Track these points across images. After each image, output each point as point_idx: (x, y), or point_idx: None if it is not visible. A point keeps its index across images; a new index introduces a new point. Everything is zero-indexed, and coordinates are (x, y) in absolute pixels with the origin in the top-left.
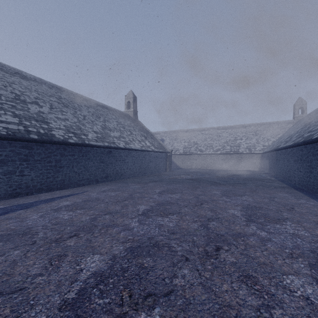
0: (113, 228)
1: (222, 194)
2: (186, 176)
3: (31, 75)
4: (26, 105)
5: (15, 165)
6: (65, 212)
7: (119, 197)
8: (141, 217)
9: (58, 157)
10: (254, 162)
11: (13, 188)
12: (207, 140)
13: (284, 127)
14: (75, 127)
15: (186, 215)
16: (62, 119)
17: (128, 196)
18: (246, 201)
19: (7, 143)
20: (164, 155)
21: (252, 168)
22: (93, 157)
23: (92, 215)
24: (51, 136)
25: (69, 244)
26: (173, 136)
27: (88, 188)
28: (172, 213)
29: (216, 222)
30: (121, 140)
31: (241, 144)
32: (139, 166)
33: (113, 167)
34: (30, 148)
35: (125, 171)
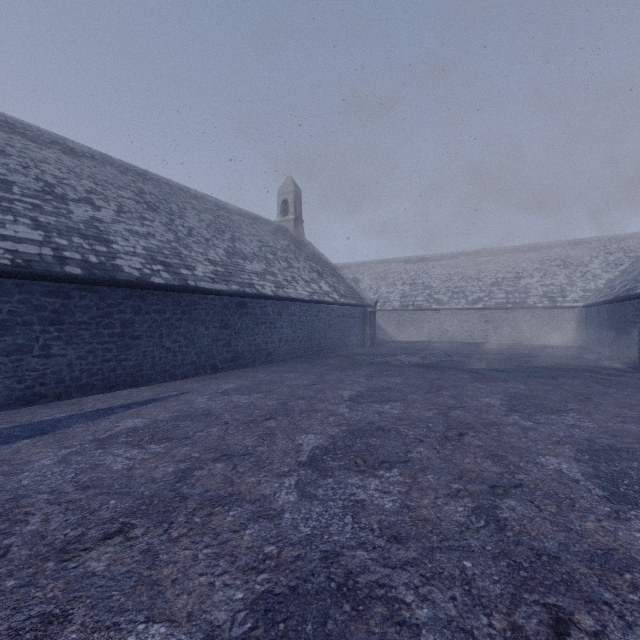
0: (226, 510)
1: (508, 407)
2: (409, 357)
3: (84, 147)
4: (65, 205)
5: (30, 334)
6: (123, 449)
7: (258, 409)
8: (306, 474)
9: (128, 315)
10: (562, 328)
11: (27, 383)
12: (454, 280)
13: (634, 248)
14: (169, 252)
15: (427, 472)
16: (141, 235)
17: (278, 407)
18: (580, 429)
19: (12, 285)
20: (359, 311)
21: (558, 341)
22: (205, 316)
23: (183, 462)
24: (114, 269)
25: (94, 566)
26: (377, 272)
27: (192, 384)
28: (386, 464)
29: (518, 500)
30: (267, 279)
31: (532, 287)
32: (307, 336)
33: (250, 337)
34: (64, 296)
35: (276, 347)
